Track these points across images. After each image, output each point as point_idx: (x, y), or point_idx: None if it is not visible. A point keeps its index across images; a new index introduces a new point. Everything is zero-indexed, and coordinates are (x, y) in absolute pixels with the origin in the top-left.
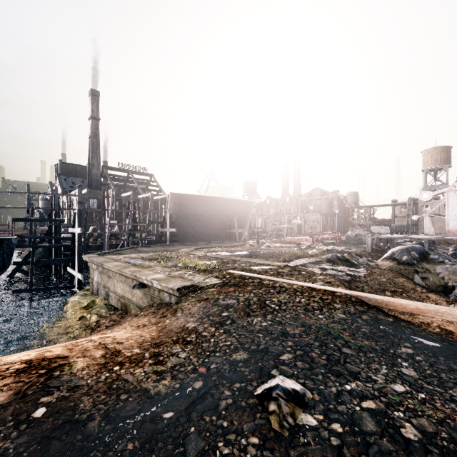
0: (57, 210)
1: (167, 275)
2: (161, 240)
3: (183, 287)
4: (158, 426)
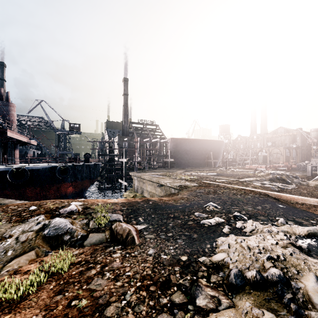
0: (114, 149)
1: (173, 181)
2: (165, 166)
3: (180, 187)
4: (178, 208)
